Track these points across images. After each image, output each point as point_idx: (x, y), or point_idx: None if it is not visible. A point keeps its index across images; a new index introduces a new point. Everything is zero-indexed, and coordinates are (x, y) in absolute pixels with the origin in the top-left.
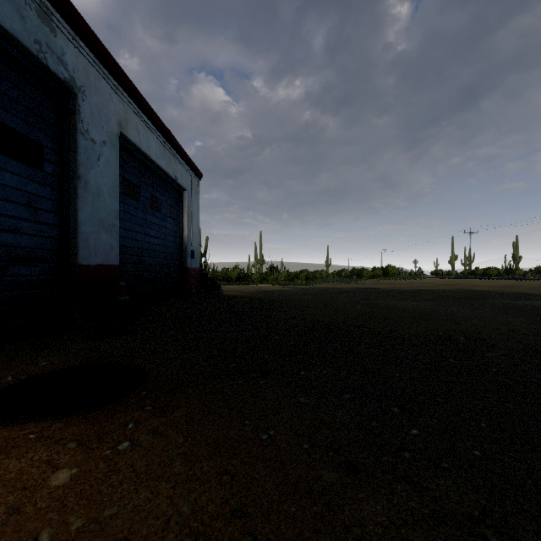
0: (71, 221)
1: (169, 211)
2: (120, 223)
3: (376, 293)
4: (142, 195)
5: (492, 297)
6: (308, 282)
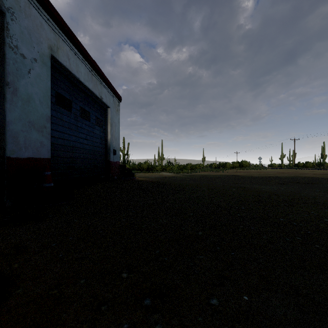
0: (0, 120)
1: (96, 121)
2: (53, 126)
3: (240, 179)
4: (73, 107)
5: (325, 182)
6: (192, 171)
